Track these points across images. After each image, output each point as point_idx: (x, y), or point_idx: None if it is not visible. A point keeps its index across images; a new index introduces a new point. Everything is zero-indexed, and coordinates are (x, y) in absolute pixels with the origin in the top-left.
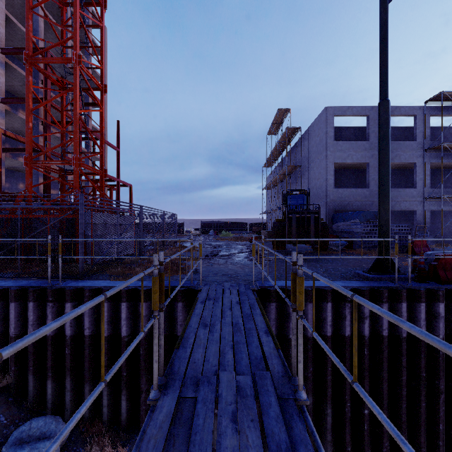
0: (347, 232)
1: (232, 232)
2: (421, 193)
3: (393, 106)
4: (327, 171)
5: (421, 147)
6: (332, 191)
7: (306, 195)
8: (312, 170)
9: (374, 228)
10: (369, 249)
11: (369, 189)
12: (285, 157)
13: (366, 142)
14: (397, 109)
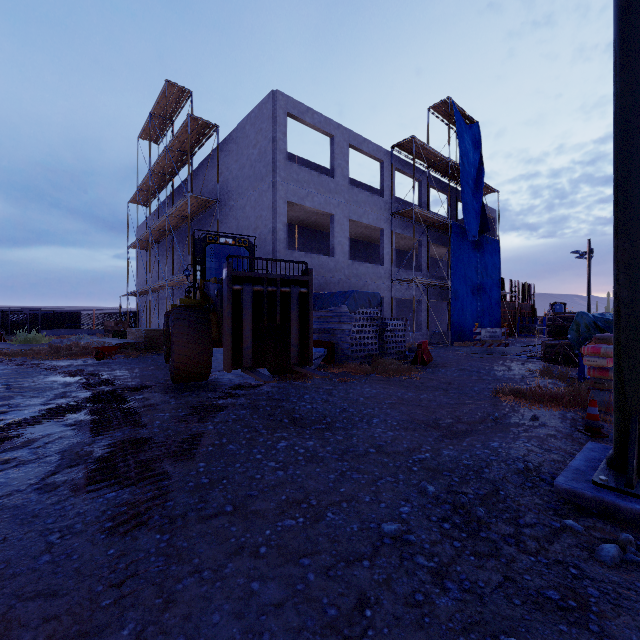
0: (320, 331)
1: (52, 332)
2: (388, 272)
3: (361, 136)
4: (275, 215)
5: (388, 209)
6: (284, 252)
7: (249, 249)
8: (242, 212)
9: (368, 322)
10: (361, 361)
11: (334, 258)
12: (179, 188)
13: (331, 179)
14: (365, 142)
